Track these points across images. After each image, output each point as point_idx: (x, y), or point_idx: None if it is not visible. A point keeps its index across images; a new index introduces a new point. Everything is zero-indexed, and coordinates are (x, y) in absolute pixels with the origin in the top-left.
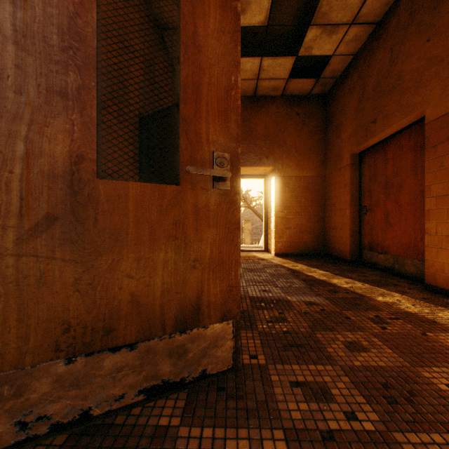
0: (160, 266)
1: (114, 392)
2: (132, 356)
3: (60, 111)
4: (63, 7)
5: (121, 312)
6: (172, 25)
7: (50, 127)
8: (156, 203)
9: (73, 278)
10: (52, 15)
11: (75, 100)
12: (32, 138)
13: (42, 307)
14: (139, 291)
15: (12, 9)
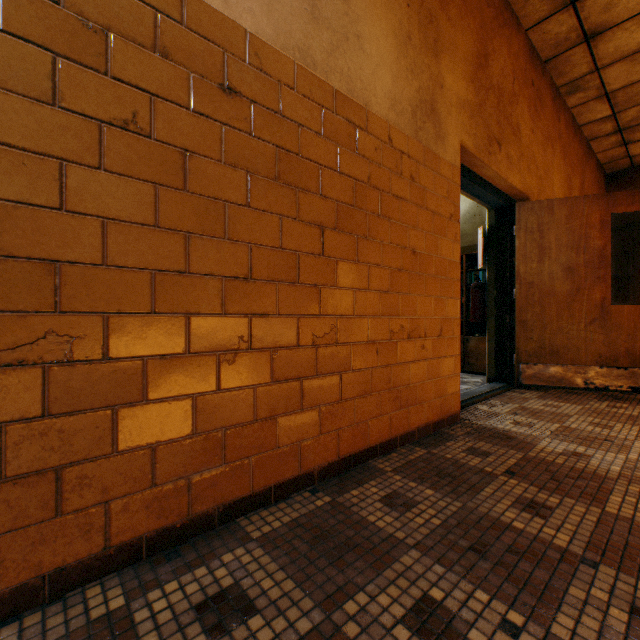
0: (638, 339)
1: (617, 384)
2: (625, 372)
3: (597, 284)
4: (597, 249)
5: (620, 354)
6: (601, 135)
7: (593, 290)
8: (636, 312)
9: (601, 340)
10: (594, 253)
11: (602, 279)
12: (588, 294)
13: (591, 348)
14: (628, 348)
15: (582, 256)
